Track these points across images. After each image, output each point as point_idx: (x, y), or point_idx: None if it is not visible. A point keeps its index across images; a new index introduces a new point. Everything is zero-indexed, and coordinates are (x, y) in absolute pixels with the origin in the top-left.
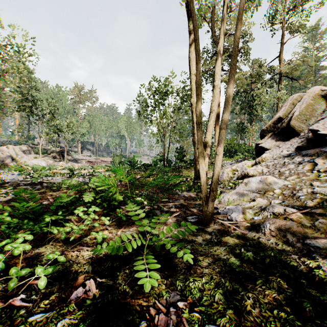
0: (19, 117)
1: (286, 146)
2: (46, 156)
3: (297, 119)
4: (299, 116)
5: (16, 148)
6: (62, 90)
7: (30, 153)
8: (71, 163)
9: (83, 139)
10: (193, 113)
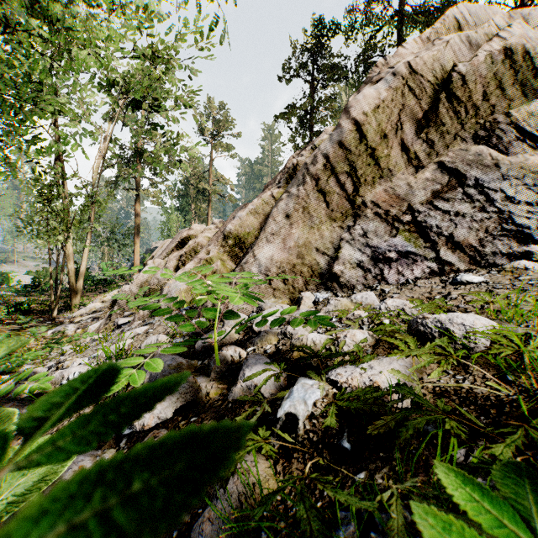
0: None
1: None
2: None
3: None
4: None
5: None
6: None
7: None
8: None
9: None
10: (67, 263)
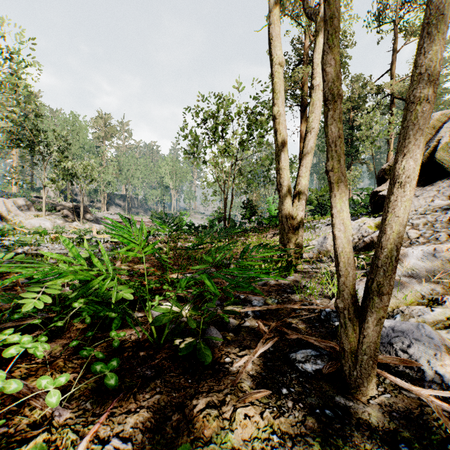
0: (18, 158)
1: (429, 193)
2: (53, 214)
3: (446, 149)
4: (449, 145)
5: (8, 203)
6: (79, 120)
7: (30, 209)
8: (90, 224)
9: (109, 190)
10: (278, 133)
